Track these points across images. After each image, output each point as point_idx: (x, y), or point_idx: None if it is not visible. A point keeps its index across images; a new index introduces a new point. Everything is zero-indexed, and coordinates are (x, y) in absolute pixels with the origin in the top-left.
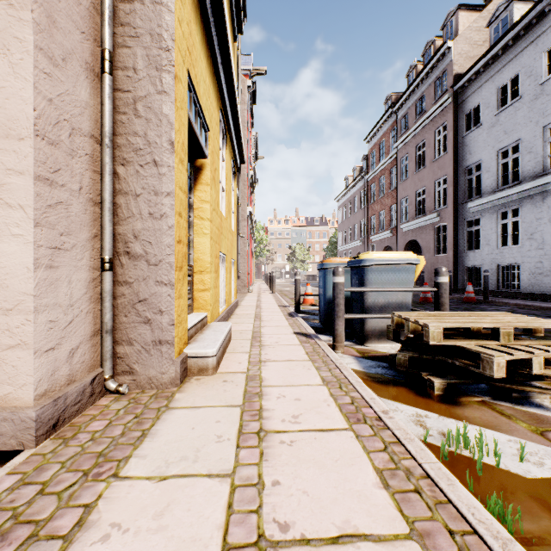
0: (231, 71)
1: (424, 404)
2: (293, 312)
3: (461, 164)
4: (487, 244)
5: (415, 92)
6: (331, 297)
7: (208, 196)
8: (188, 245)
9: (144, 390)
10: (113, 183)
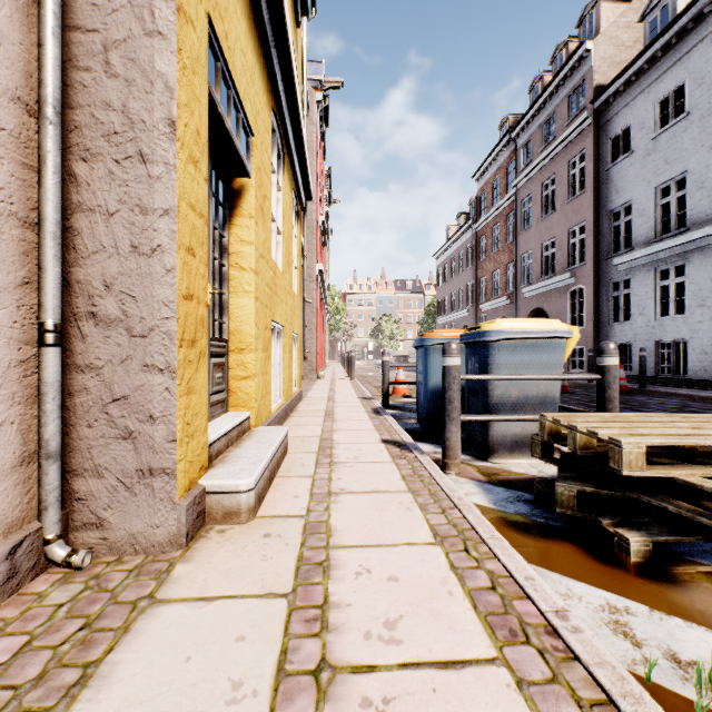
0: (288, 51)
1: (614, 580)
2: (379, 407)
3: (605, 206)
4: (641, 313)
5: (541, 112)
6: (435, 387)
7: (252, 235)
8: (218, 309)
9: (122, 556)
10: (67, 192)
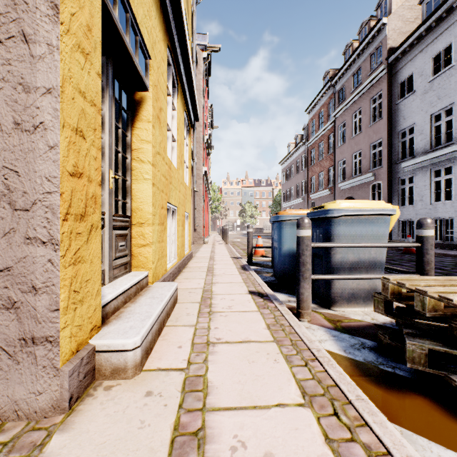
0: (179, 1)
1: None
2: (245, 264)
3: (395, 128)
4: (421, 199)
5: (351, 66)
6: (286, 251)
7: (149, 135)
8: (121, 191)
9: (4, 422)
10: None
